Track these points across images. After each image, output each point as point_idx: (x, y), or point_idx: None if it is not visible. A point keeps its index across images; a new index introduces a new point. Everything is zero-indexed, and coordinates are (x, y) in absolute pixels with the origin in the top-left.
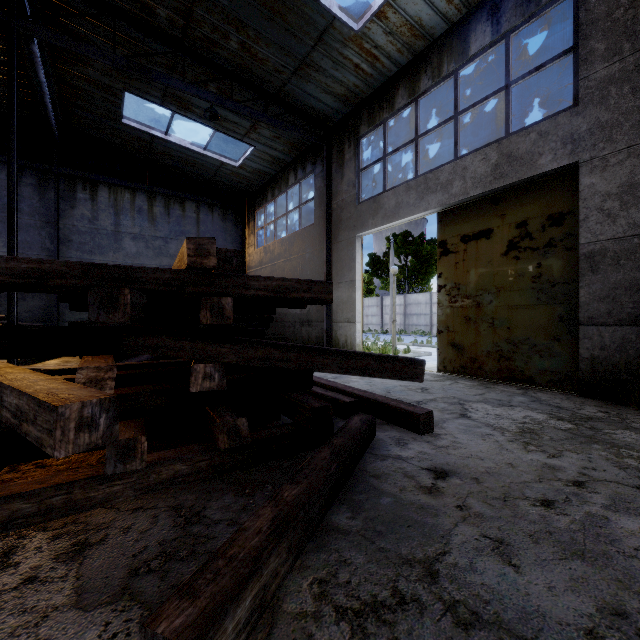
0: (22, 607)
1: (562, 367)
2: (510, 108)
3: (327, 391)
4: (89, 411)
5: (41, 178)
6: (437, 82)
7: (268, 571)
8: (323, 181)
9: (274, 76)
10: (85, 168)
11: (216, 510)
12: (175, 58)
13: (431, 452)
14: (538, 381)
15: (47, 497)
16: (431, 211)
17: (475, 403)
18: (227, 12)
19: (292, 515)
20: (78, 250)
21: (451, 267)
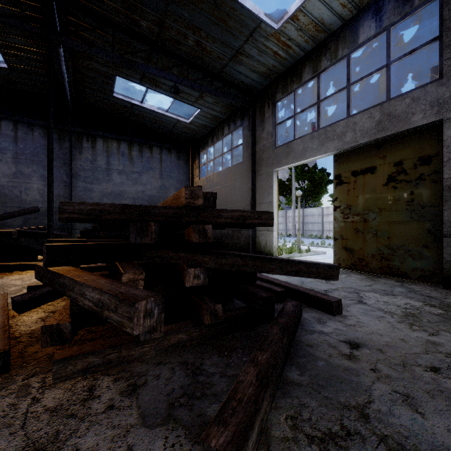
0: (112, 424)
1: (430, 266)
2: (390, 80)
3: (262, 282)
4: (149, 305)
5: (60, 134)
6: (334, 62)
7: (263, 410)
8: (249, 132)
9: (217, 62)
10: (88, 127)
11: (210, 366)
12: (151, 53)
13: (344, 329)
14: (411, 276)
15: (107, 354)
16: (329, 153)
17: (367, 292)
18: (187, 21)
19: (268, 373)
20: (84, 181)
21: (344, 193)
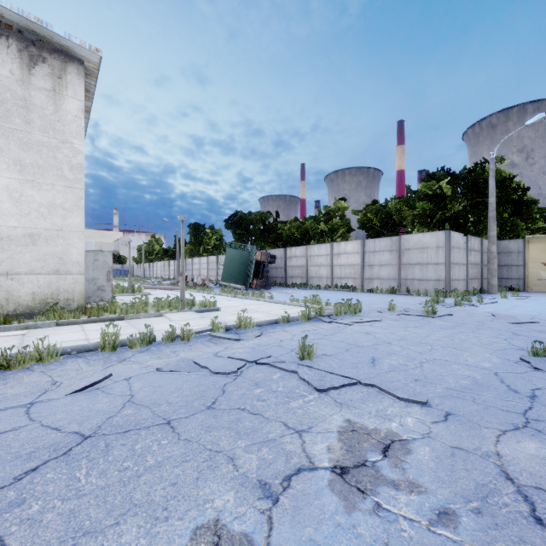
0: None
1: None
2: None
3: None
4: None
5: None
6: None
7: None
8: None
9: None
10: None
11: None
12: None
13: None
14: None
15: None
16: None
17: None
18: None
19: None
20: None
21: None
